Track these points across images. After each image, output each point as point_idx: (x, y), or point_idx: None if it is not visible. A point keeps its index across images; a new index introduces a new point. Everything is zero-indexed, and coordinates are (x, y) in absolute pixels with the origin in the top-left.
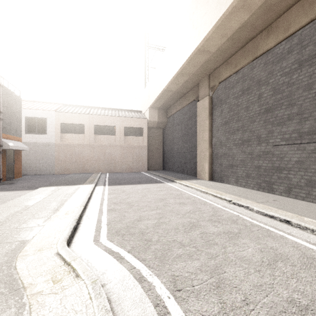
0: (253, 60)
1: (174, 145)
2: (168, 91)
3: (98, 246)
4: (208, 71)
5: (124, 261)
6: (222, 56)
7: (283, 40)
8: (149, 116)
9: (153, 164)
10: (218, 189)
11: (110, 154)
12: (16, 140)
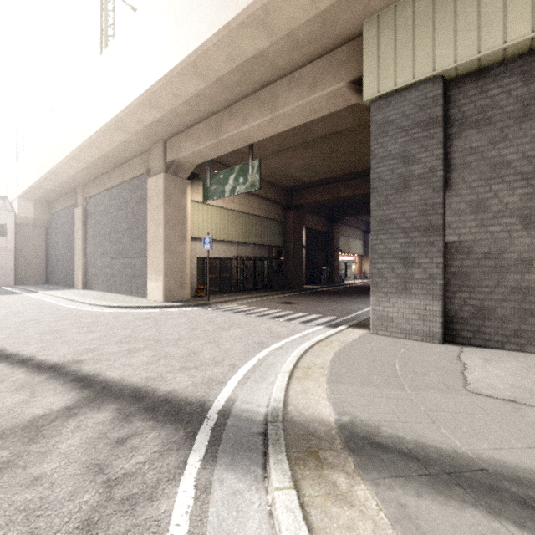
0: (105, 191)
1: (58, 252)
2: (40, 188)
3: None
4: (81, 183)
5: None
6: (86, 177)
7: (114, 187)
8: (18, 210)
9: (27, 276)
10: (71, 294)
11: None
12: None
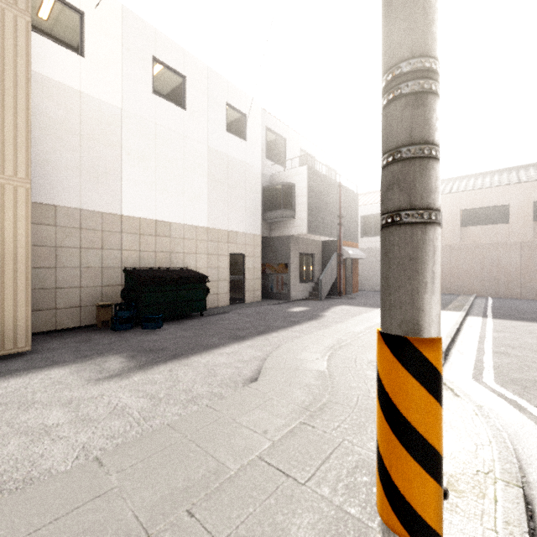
0: None
1: None
2: None
3: (479, 384)
4: None
5: (525, 412)
6: None
7: None
8: None
9: None
10: None
11: (497, 261)
12: (353, 247)
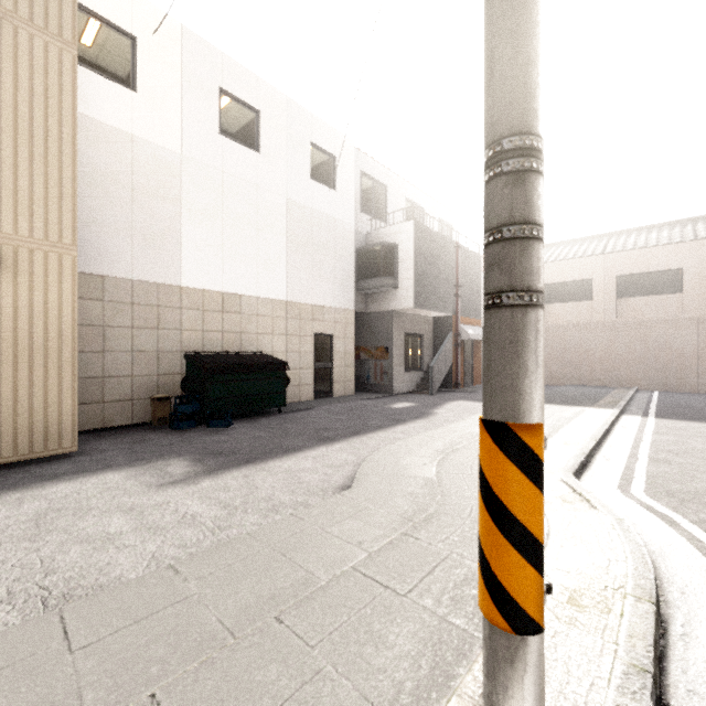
0: None
1: None
2: None
3: (625, 496)
4: None
5: (677, 528)
6: None
7: None
8: None
9: None
10: None
11: (666, 343)
12: (474, 326)
